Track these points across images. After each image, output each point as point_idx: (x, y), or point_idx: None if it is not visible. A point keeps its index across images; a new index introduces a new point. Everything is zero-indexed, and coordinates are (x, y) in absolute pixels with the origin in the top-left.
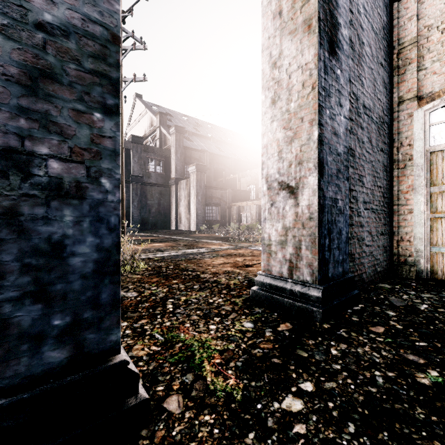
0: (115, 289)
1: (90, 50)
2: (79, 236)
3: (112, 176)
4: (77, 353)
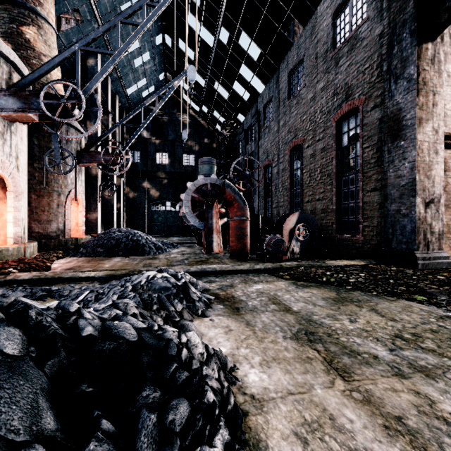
0: (414, 236)
1: (409, 185)
2: (407, 224)
3: (414, 211)
4: (407, 247)
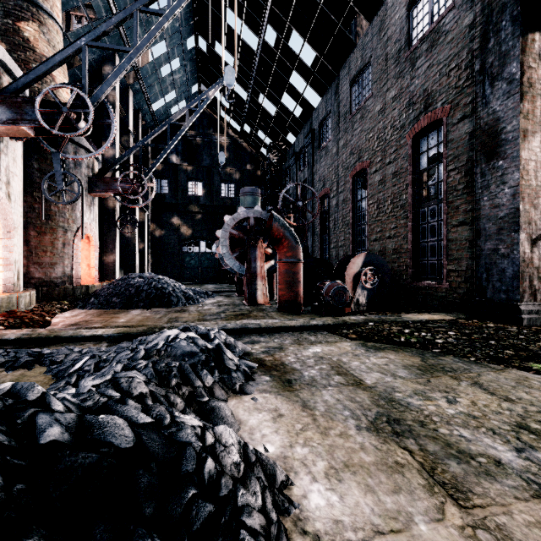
0: (518, 283)
1: (511, 217)
2: (508, 267)
3: (516, 250)
4: (507, 298)
